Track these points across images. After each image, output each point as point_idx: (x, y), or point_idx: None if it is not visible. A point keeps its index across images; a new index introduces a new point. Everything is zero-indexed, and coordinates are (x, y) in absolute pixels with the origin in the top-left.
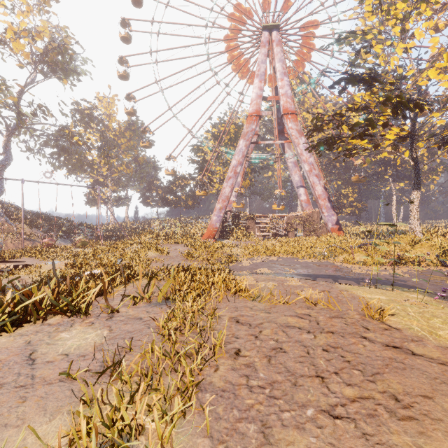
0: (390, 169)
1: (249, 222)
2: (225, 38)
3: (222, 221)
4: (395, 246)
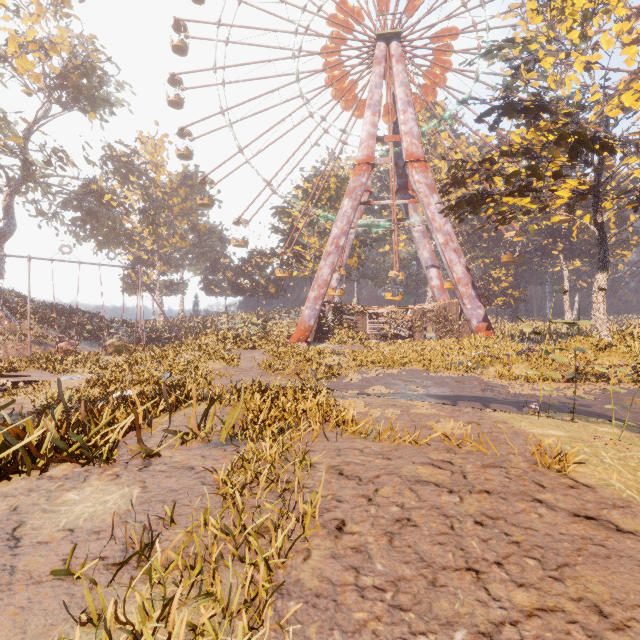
0: (560, 240)
1: (357, 317)
2: (323, 52)
3: (318, 316)
4: (571, 353)
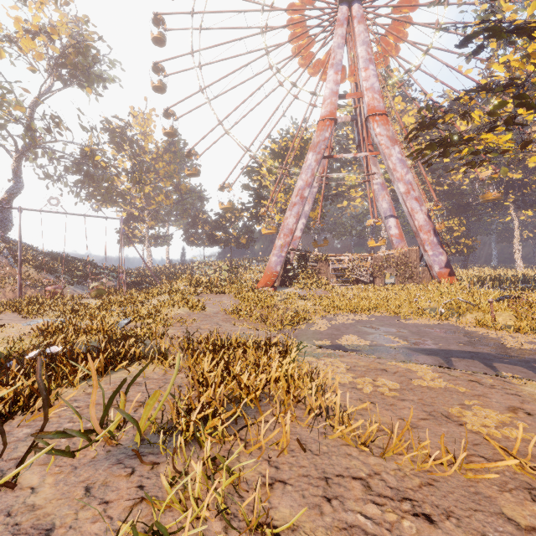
0: (512, 192)
1: (320, 264)
2: (288, 20)
3: (284, 263)
4: None
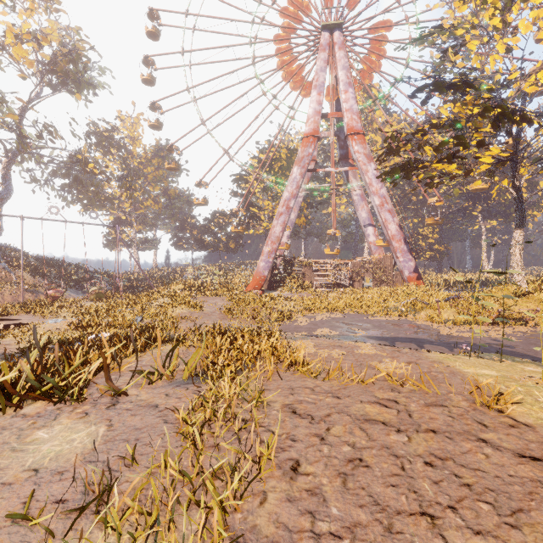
0: (479, 203)
1: (305, 269)
2: (275, 41)
3: (271, 268)
4: (493, 299)
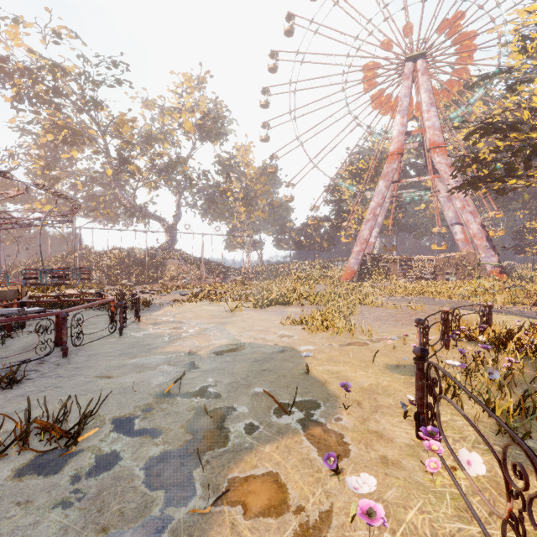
0: None
1: (390, 264)
2: (364, 77)
3: (360, 264)
4: None
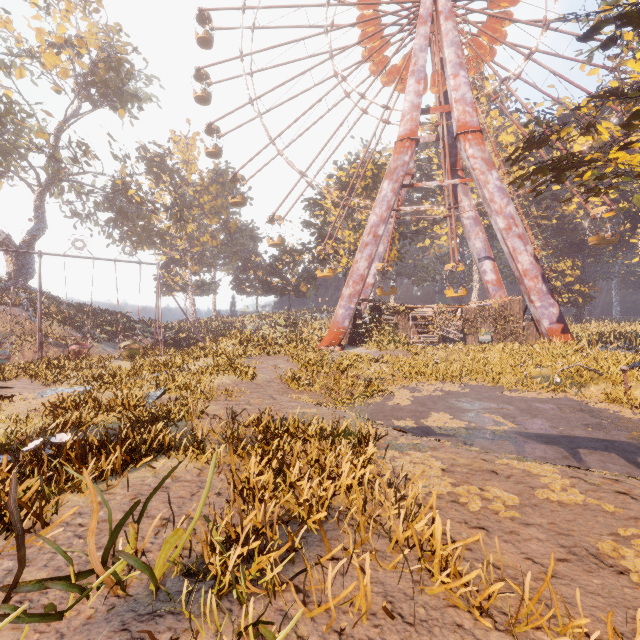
0: None
1: (398, 318)
2: (358, 19)
3: (353, 316)
4: None
